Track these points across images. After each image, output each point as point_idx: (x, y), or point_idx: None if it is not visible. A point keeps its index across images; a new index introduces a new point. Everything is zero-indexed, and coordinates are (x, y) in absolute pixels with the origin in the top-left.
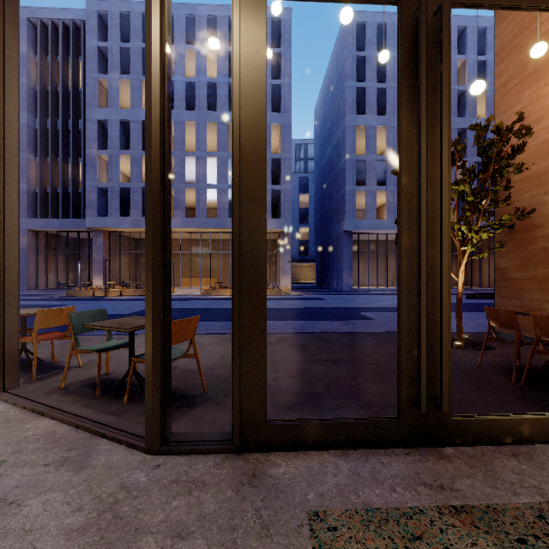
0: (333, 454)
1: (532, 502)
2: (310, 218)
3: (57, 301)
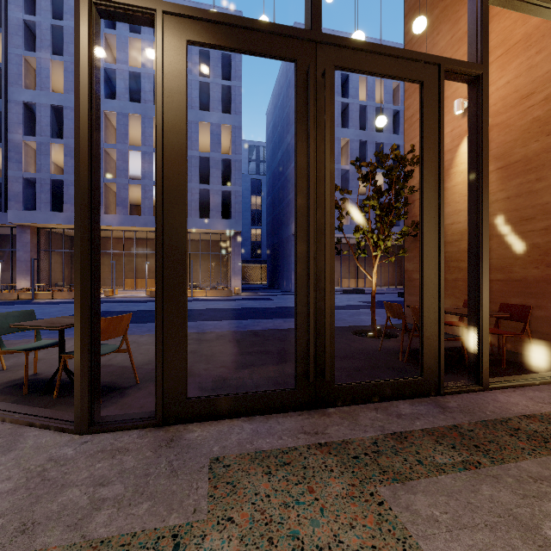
0: (241, 420)
1: (373, 435)
2: (263, 220)
3: None
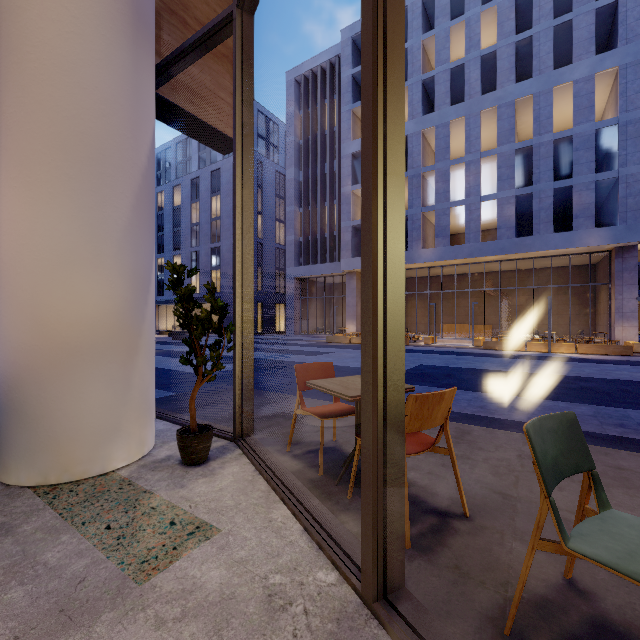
0: None
1: None
2: None
3: (321, 348)
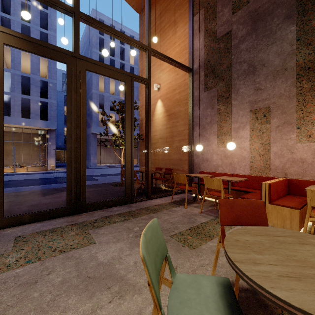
0: (36, 223)
1: (97, 218)
2: None
3: None
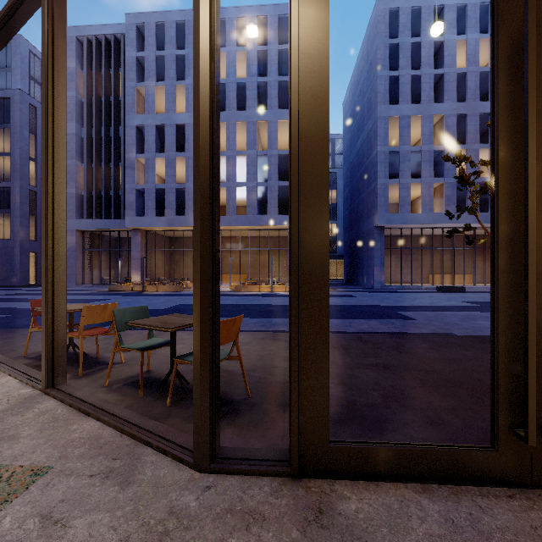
0: (412, 488)
1: None
2: (338, 214)
3: (101, 296)
